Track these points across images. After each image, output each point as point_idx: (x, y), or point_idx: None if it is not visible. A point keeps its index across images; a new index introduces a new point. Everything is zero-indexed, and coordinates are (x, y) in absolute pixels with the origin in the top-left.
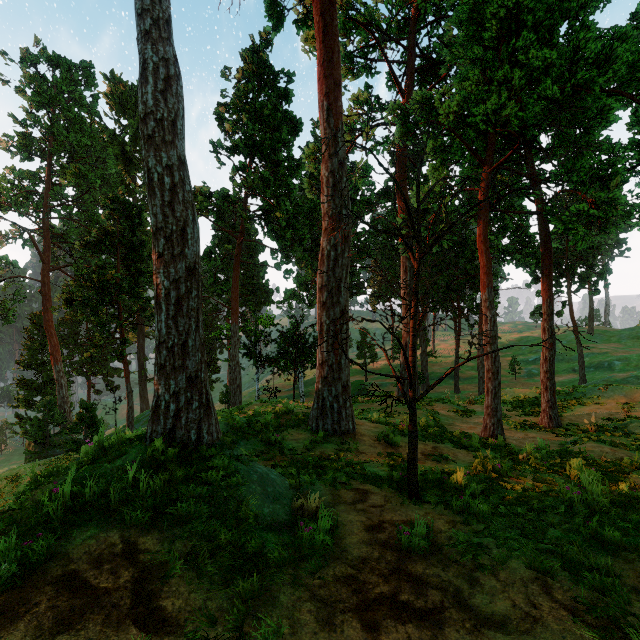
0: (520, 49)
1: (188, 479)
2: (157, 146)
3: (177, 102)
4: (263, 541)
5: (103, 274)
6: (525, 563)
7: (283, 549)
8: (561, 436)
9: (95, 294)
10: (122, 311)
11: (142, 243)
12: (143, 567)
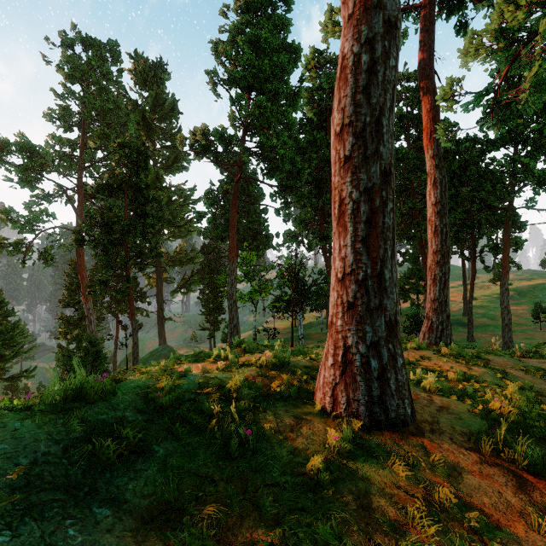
0: None
1: None
2: None
3: None
4: None
5: None
6: None
7: None
8: None
9: (100, 232)
10: (128, 250)
11: (147, 186)
12: None
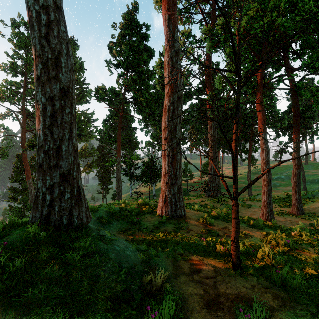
0: None
1: (52, 258)
2: None
3: None
4: None
5: None
6: None
7: None
8: (307, 220)
9: None
10: None
11: None
12: None
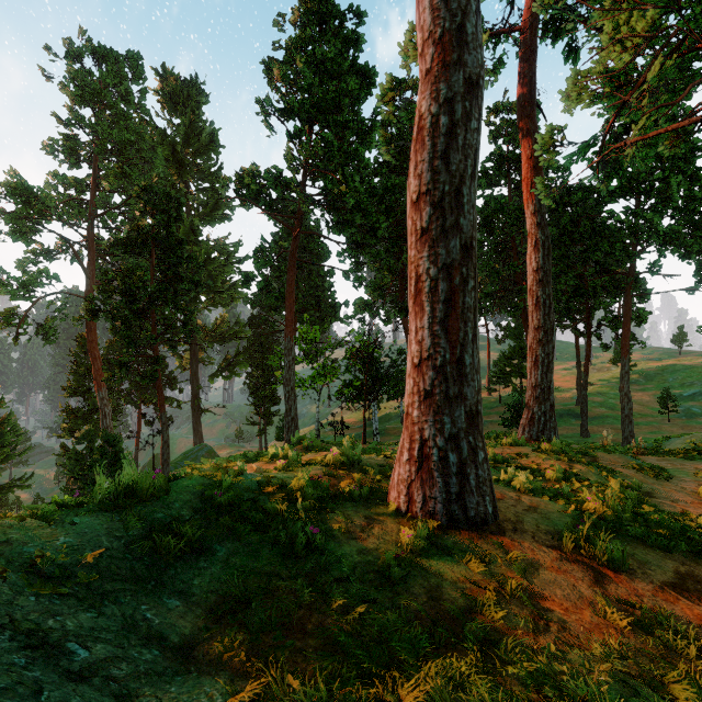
0: None
1: None
2: None
3: None
4: None
5: None
6: None
7: None
8: None
9: (121, 301)
10: (155, 324)
11: (181, 242)
12: None
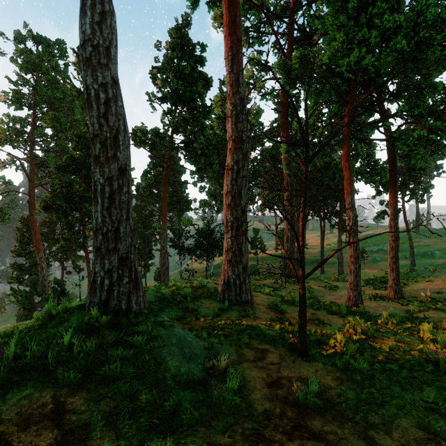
0: (375, 16)
1: (117, 342)
2: (94, 67)
3: (111, 33)
4: (179, 399)
5: (71, 188)
6: (416, 423)
7: (197, 406)
8: (405, 305)
9: (64, 202)
10: (84, 215)
11: None
12: (67, 428)
